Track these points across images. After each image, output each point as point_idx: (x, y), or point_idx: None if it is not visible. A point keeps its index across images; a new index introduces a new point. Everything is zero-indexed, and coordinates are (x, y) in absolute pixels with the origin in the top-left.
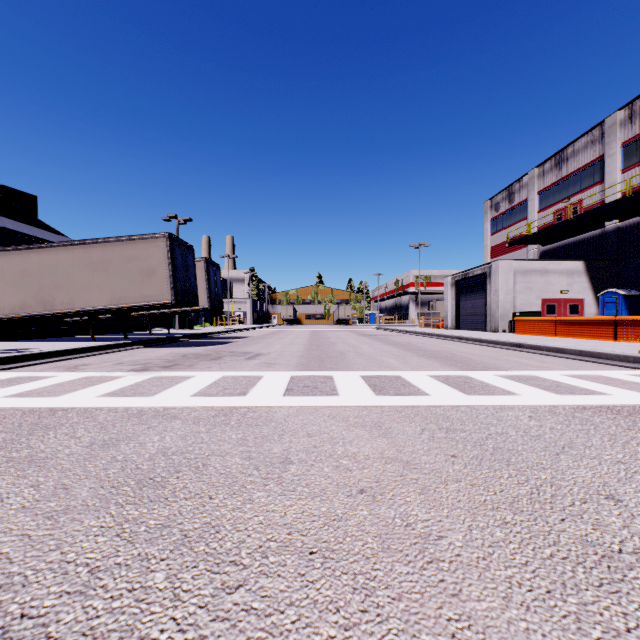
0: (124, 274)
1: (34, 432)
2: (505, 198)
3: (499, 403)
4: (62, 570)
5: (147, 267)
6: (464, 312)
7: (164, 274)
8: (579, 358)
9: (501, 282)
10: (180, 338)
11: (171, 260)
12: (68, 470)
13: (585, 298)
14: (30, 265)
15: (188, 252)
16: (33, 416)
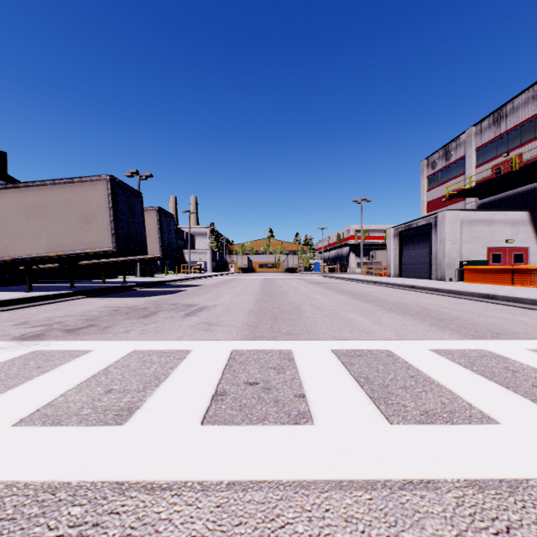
0: (62, 219)
1: None
2: (442, 156)
3: None
4: None
5: (86, 212)
6: (407, 261)
7: (104, 219)
8: None
9: (448, 232)
10: (133, 287)
11: (112, 204)
12: None
13: (530, 247)
14: None
15: (135, 198)
16: None
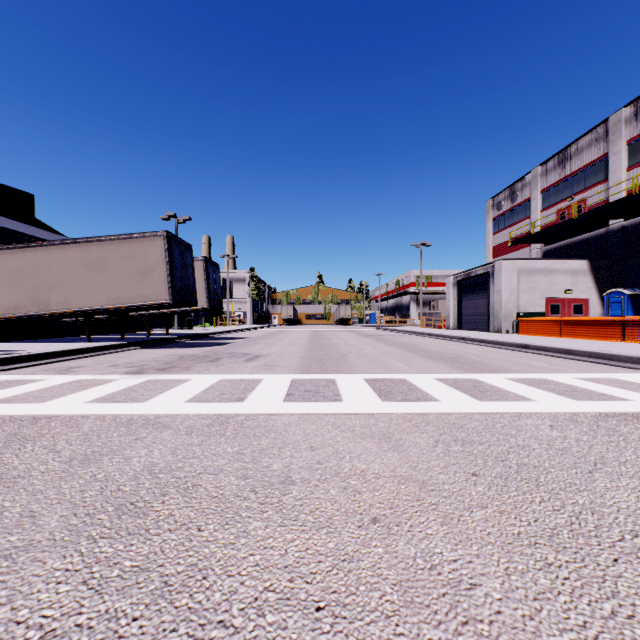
0: (121, 273)
1: (10, 444)
2: (507, 197)
3: (515, 410)
4: (8, 635)
5: (144, 266)
6: (466, 312)
7: (161, 273)
8: (589, 360)
9: (504, 282)
10: (179, 339)
11: (169, 259)
12: (39, 492)
13: (590, 298)
14: (24, 264)
15: (186, 251)
16: (13, 425)
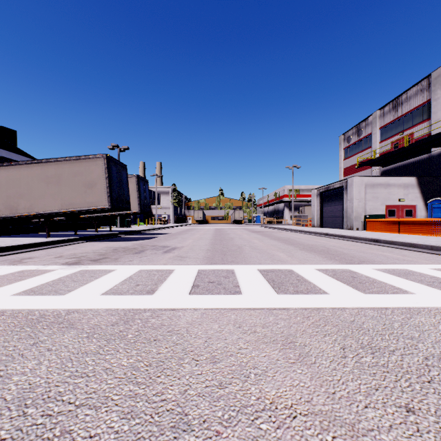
0: (72, 186)
1: None
2: (354, 133)
3: (401, 304)
4: None
5: (89, 180)
6: (326, 215)
7: (102, 186)
8: (432, 252)
9: (355, 193)
10: (118, 234)
11: (108, 175)
12: None
13: (417, 204)
14: None
15: (122, 169)
16: None
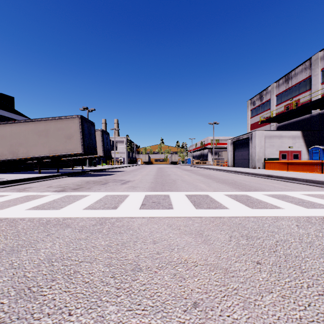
0: (56, 137)
1: None
2: (258, 99)
3: (273, 215)
4: None
5: (68, 133)
6: (237, 158)
7: (78, 137)
8: (306, 183)
9: (257, 142)
10: (88, 172)
11: (81, 130)
12: None
13: (302, 150)
14: (5, 132)
15: (91, 126)
16: None
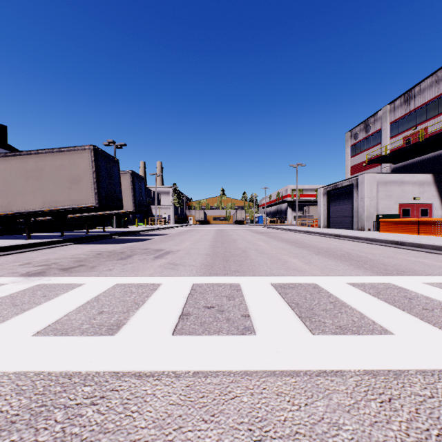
0: (54, 181)
1: None
2: (362, 129)
3: None
4: None
5: (74, 175)
6: (334, 215)
7: (89, 181)
8: None
9: (367, 191)
10: (111, 235)
11: (95, 169)
12: None
13: (433, 203)
14: None
15: (113, 164)
16: None
